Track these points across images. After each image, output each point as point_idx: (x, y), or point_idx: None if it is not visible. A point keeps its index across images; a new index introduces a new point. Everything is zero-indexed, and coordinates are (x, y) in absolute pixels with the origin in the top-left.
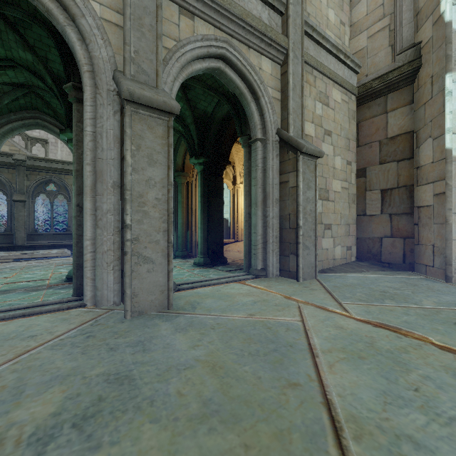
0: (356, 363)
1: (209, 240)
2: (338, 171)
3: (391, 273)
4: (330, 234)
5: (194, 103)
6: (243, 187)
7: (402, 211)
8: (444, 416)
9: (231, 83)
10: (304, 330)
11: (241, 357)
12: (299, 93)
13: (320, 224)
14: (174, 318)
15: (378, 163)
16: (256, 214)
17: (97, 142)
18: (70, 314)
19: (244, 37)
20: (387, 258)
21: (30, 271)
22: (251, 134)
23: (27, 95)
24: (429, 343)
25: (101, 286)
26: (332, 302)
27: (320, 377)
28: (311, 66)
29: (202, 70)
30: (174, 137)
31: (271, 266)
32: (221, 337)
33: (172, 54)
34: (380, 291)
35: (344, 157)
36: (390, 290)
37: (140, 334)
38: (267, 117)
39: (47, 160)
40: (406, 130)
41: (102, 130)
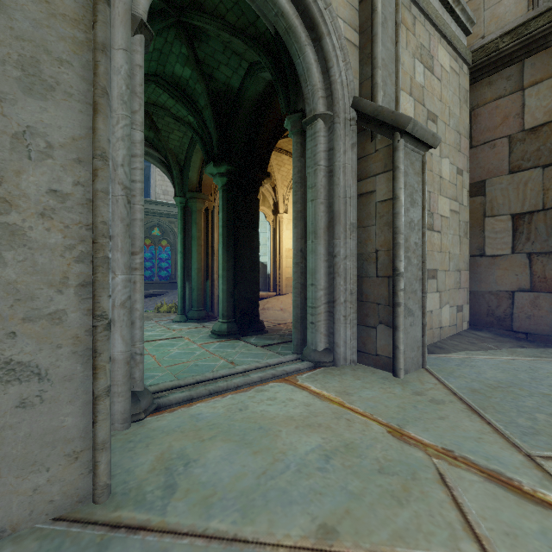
0: None
1: (237, 295)
2: (446, 183)
3: (541, 352)
4: (435, 286)
5: (210, 69)
6: (288, 218)
7: None
8: None
9: (269, 4)
10: None
11: None
12: (392, 35)
13: None
14: None
15: (507, 172)
16: (315, 250)
17: None
18: None
19: None
20: (524, 326)
21: None
22: (307, 108)
23: None
24: None
25: None
26: (508, 452)
27: None
28: None
29: None
30: (185, 139)
31: (343, 344)
32: None
33: None
34: None
35: (454, 162)
36: None
37: None
38: (336, 75)
39: None
40: None
41: None
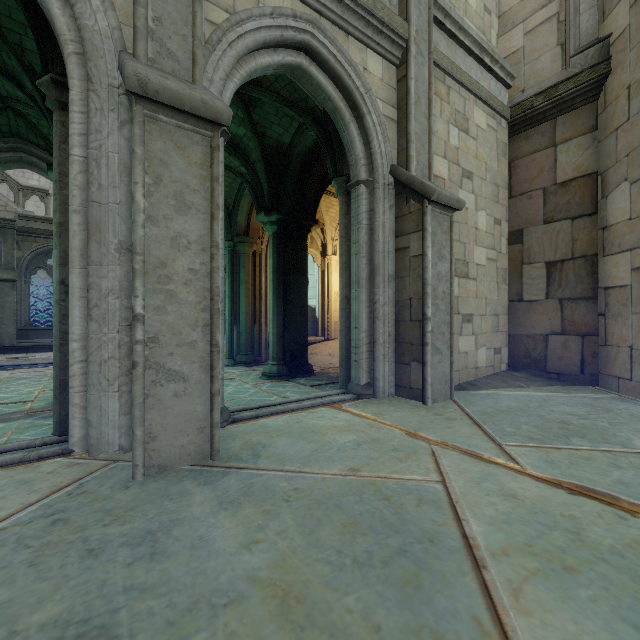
0: (563, 582)
1: (286, 338)
2: (482, 233)
3: (564, 389)
4: (470, 329)
5: (263, 129)
6: (336, 260)
7: (580, 294)
8: None
9: (319, 91)
10: (450, 504)
11: (339, 570)
12: (425, 110)
13: (457, 315)
14: (220, 477)
15: (542, 222)
16: (358, 298)
17: (90, 173)
18: (38, 471)
19: (339, 16)
20: (556, 367)
21: (8, 388)
22: (351, 173)
23: (1, 113)
24: None
25: (97, 419)
26: (486, 443)
27: (501, 626)
28: (443, 70)
29: (273, 68)
30: (234, 184)
31: (382, 379)
32: (302, 520)
33: (222, 34)
34: (557, 421)
35: (491, 213)
36: (572, 419)
37: (153, 515)
38: (376, 147)
39: (48, 220)
40: (586, 172)
41: (99, 154)
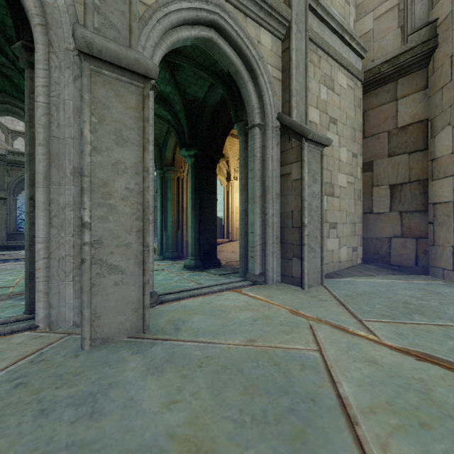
0: (420, 437)
1: (201, 240)
2: (344, 164)
3: (404, 277)
4: (335, 233)
5: (184, 87)
6: (237, 184)
7: (415, 208)
8: None
9: (225, 58)
10: (326, 368)
11: (241, 427)
12: (303, 73)
13: (325, 223)
14: (149, 347)
15: (387, 156)
16: (253, 211)
17: (50, 115)
18: (9, 342)
19: (240, 2)
20: (397, 261)
21: None
22: (248, 119)
23: None
24: None
25: (56, 302)
26: (350, 319)
27: None
28: (316, 44)
29: (191, 40)
30: (163, 128)
31: (271, 270)
32: (211, 383)
33: (152, 12)
34: (401, 301)
35: (350, 149)
36: (412, 300)
37: (95, 379)
38: (266, 100)
39: None
40: (419, 119)
41: (58, 101)
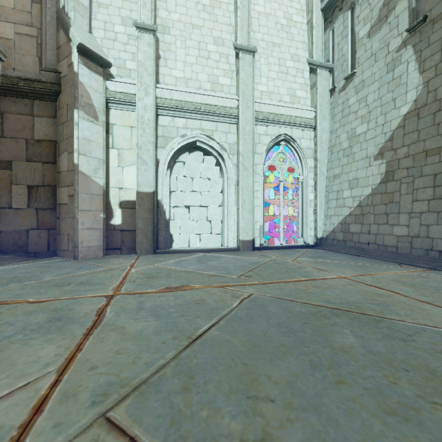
0: None
1: None
2: None
3: (35, 261)
4: None
5: None
6: None
7: (48, 206)
8: (1, 338)
9: None
10: None
11: None
12: None
13: None
14: None
15: (25, 160)
16: None
17: None
18: None
19: None
20: (34, 249)
21: None
22: None
23: None
24: (26, 302)
25: None
26: None
27: None
28: None
29: None
30: None
31: None
32: None
33: None
34: (10, 277)
35: None
36: (21, 275)
37: None
38: None
39: None
40: (51, 139)
41: None
